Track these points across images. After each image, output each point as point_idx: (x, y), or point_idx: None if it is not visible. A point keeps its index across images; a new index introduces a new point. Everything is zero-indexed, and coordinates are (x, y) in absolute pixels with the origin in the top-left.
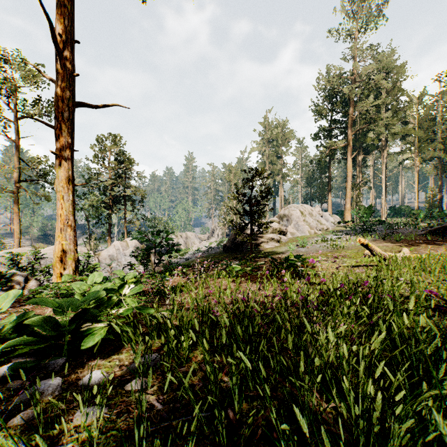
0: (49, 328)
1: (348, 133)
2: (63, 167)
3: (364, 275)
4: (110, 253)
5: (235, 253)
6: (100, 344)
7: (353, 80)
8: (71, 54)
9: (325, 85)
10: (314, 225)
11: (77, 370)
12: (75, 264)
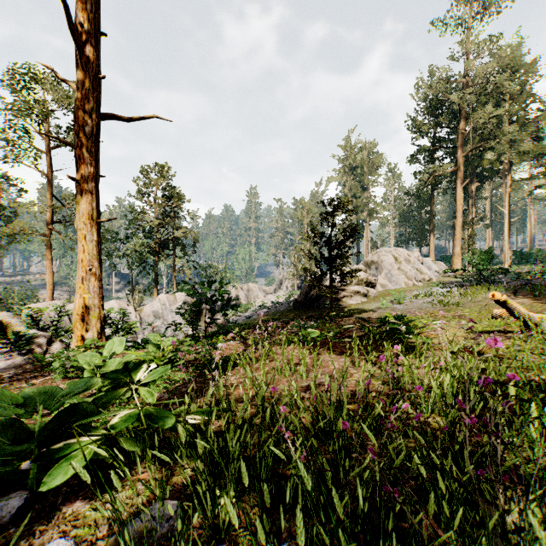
0: (7, 440)
1: (458, 154)
2: (85, 197)
3: (503, 347)
4: (154, 308)
5: (308, 310)
6: (96, 463)
7: (465, 85)
8: (95, 50)
9: (425, 93)
10: (413, 274)
11: (36, 526)
12: (101, 324)
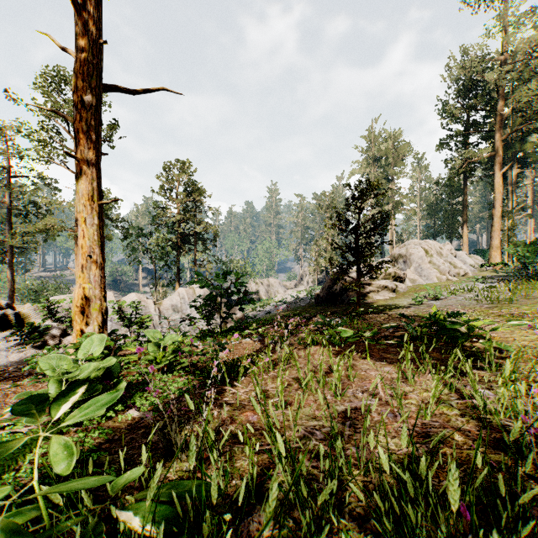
0: None
1: (497, 137)
2: (84, 176)
3: None
4: (173, 302)
5: (331, 305)
6: None
7: (505, 61)
8: (96, 13)
9: (458, 75)
10: (446, 268)
11: None
12: (103, 317)
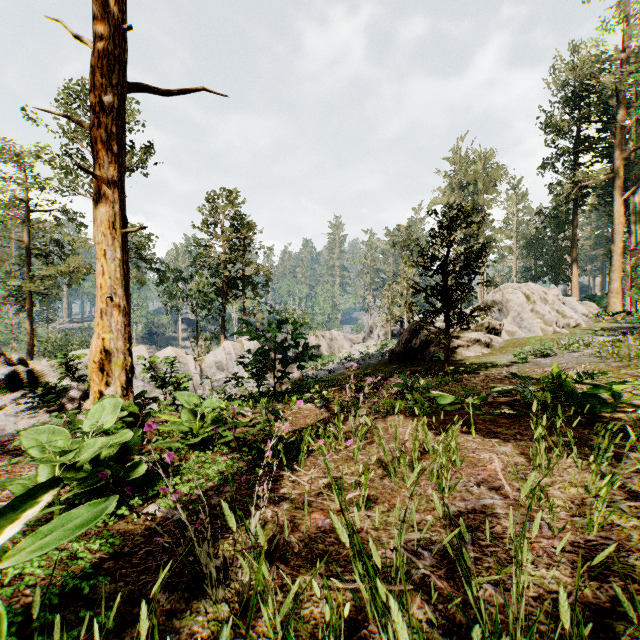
0: None
1: (616, 154)
2: (104, 197)
3: None
4: (217, 358)
5: (409, 363)
6: None
7: (627, 59)
8: None
9: (566, 79)
10: (553, 318)
11: None
12: (127, 376)
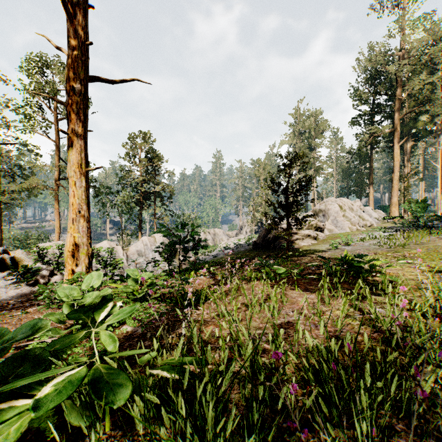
0: None
1: (395, 117)
2: (74, 148)
3: None
4: (138, 248)
5: (266, 250)
6: None
7: (402, 57)
8: (84, 20)
9: (366, 66)
10: (356, 220)
11: None
12: (89, 260)
